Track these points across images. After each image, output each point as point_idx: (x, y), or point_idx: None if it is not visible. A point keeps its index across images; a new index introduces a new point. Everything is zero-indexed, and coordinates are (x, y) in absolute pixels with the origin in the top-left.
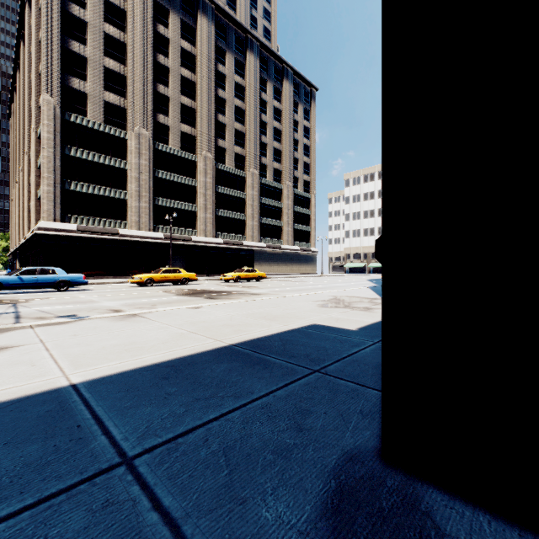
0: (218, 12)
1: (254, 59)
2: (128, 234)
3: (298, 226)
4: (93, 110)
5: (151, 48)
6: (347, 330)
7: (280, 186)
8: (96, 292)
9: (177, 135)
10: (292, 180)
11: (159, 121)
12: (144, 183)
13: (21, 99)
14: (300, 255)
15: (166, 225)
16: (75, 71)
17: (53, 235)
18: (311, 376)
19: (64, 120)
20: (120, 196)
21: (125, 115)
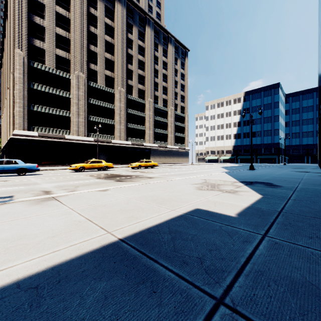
0: (128, 1)
1: (150, 31)
2: (71, 138)
3: (177, 134)
4: (49, 60)
5: (85, 22)
6: (228, 217)
7: (166, 109)
8: (44, 176)
9: (102, 77)
10: (174, 106)
11: (91, 68)
12: (81, 106)
13: (6, 55)
14: (178, 152)
15: (95, 133)
16: (37, 35)
17: (22, 139)
18: (216, 320)
19: (30, 66)
20: (66, 114)
21: (69, 64)
